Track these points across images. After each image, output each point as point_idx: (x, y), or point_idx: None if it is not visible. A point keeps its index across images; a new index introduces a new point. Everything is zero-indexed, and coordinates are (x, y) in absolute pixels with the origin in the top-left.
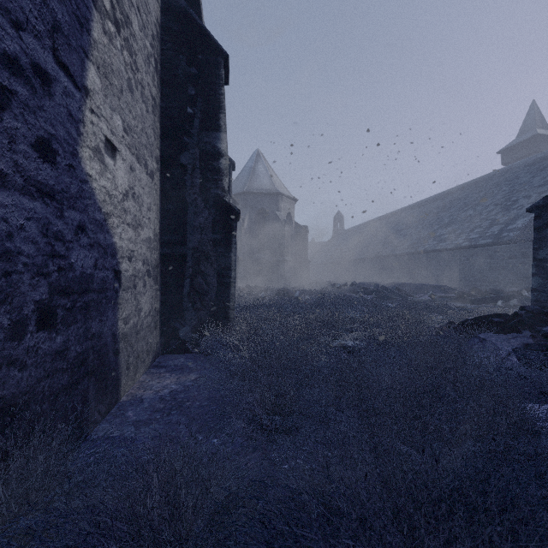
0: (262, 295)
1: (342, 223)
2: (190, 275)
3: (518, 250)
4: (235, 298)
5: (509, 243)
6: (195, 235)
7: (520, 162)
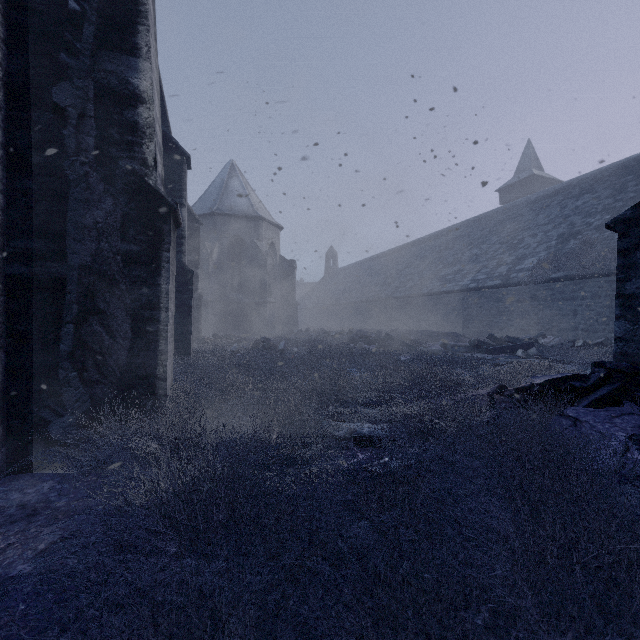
0: (233, 348)
1: (335, 260)
2: (74, 317)
3: (527, 293)
4: (191, 353)
5: (518, 285)
6: (85, 243)
7: (522, 199)
